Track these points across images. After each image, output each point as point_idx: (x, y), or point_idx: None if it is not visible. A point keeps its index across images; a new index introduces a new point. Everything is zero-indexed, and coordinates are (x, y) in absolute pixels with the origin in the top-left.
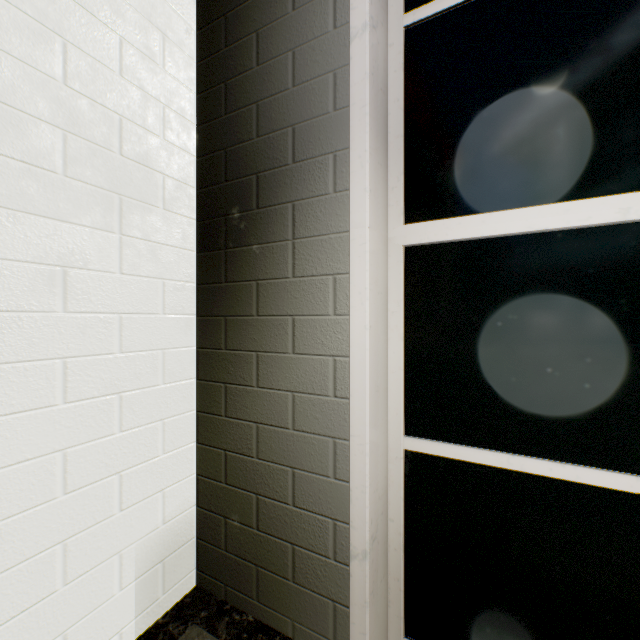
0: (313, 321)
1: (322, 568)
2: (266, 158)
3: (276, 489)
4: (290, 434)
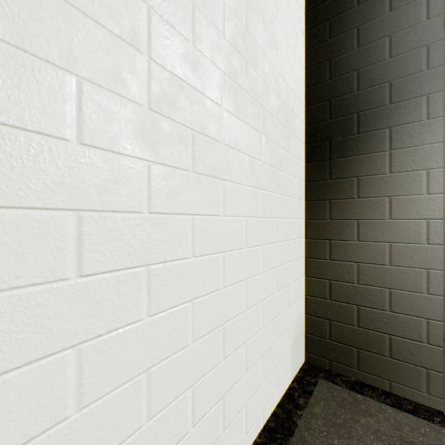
0: (408, 199)
1: (416, 349)
2: (365, 103)
3: (374, 302)
4: (387, 268)
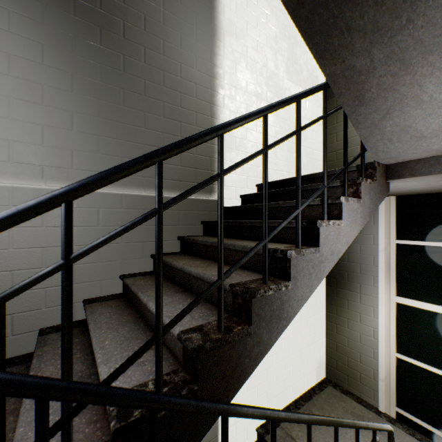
0: (366, 317)
1: (369, 380)
2: (350, 268)
3: (354, 357)
4: (358, 344)
